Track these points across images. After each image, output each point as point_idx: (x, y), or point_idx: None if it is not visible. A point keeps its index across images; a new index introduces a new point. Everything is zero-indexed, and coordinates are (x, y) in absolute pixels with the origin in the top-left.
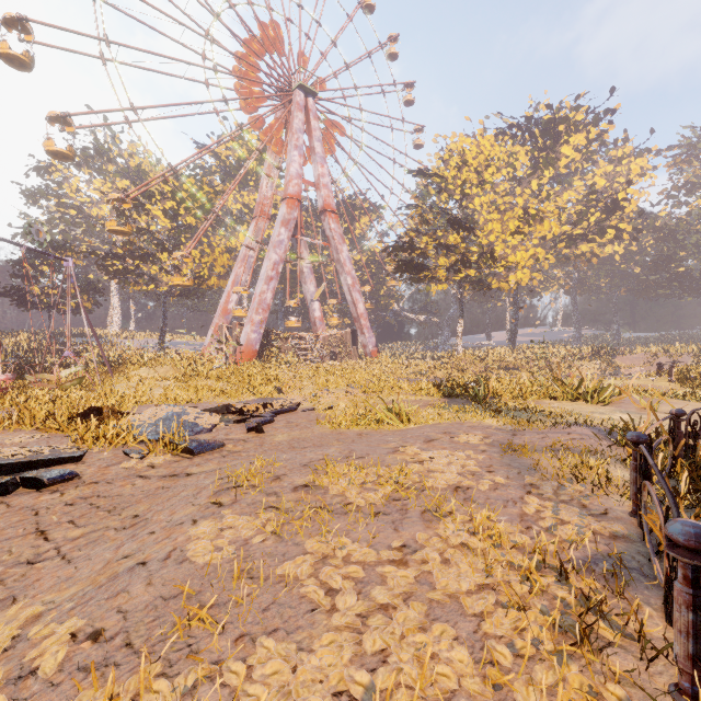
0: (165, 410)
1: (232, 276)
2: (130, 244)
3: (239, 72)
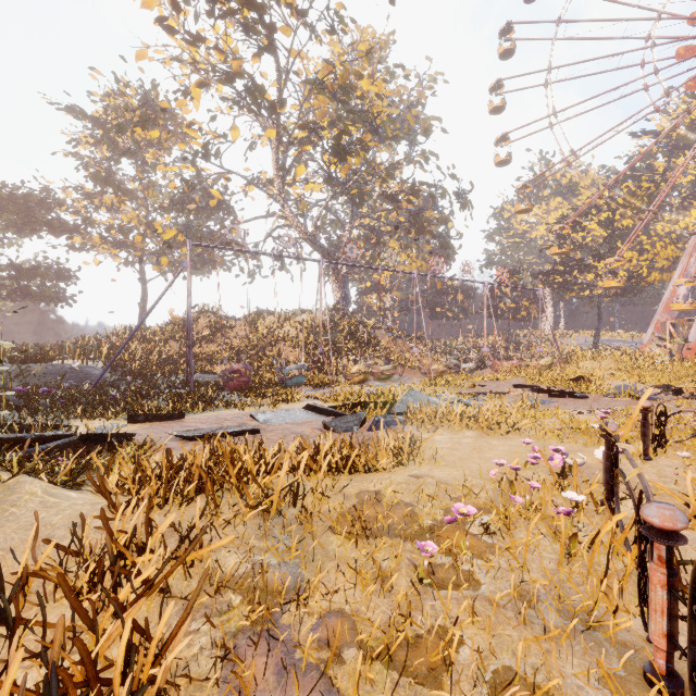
0: (619, 383)
1: (678, 269)
2: (567, 259)
3: (687, 53)
